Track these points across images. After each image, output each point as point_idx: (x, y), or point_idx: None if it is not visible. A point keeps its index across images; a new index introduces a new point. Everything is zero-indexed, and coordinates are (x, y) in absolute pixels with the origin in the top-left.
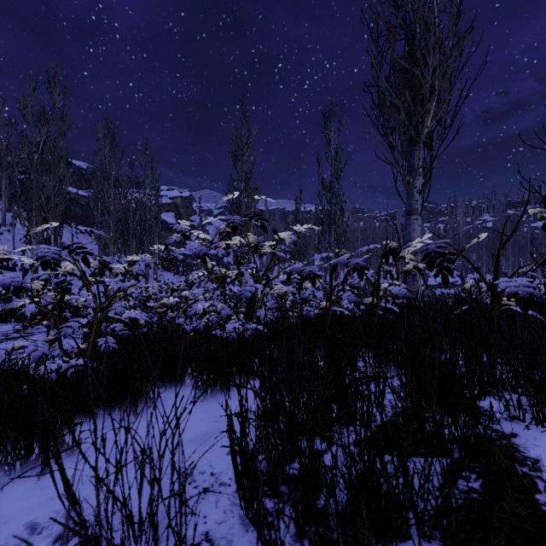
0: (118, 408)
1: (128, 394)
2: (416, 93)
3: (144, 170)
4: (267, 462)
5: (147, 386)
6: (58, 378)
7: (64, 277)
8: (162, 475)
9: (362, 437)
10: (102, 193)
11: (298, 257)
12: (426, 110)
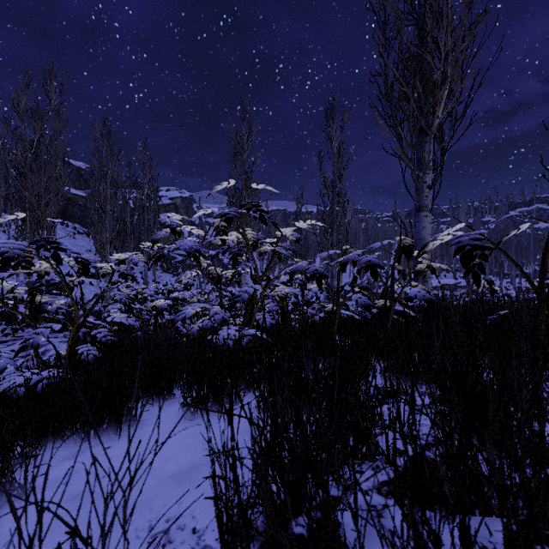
0: (93, 428)
1: (106, 412)
2: (426, 82)
3: (143, 169)
4: (265, 518)
5: (128, 403)
6: (26, 393)
7: (36, 277)
8: (130, 531)
9: (386, 478)
10: (98, 192)
11: (299, 258)
12: (438, 99)
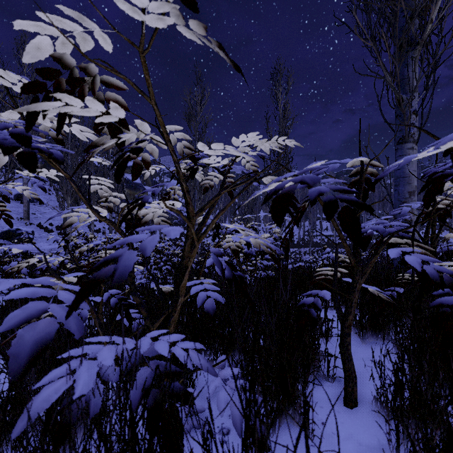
0: None
1: None
2: None
3: None
4: None
5: None
6: None
7: None
8: None
9: None
10: None
11: (247, 210)
12: None
